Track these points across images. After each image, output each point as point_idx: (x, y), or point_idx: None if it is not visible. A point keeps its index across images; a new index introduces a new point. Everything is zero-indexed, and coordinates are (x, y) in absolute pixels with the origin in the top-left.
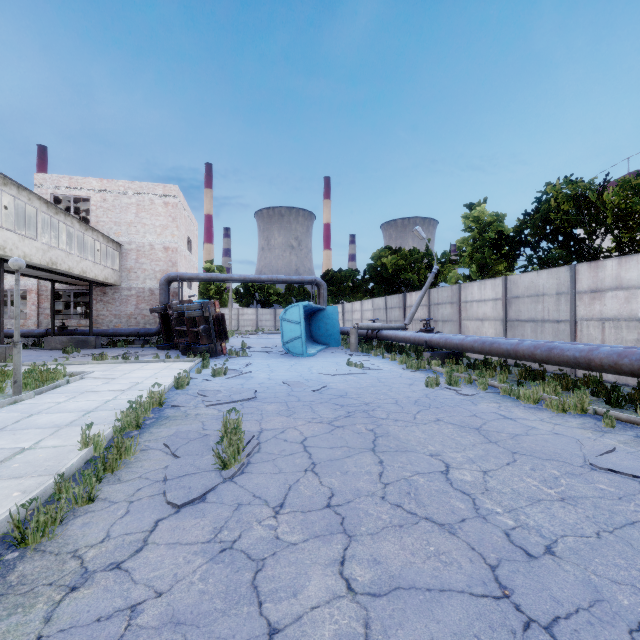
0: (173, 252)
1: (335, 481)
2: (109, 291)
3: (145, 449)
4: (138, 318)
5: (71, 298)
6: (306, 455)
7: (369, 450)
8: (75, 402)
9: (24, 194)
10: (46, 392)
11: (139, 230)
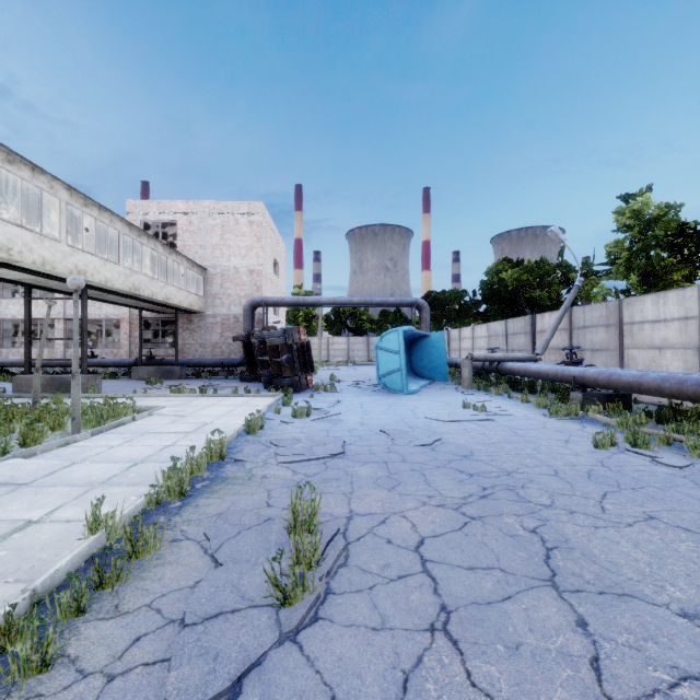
0: (258, 275)
1: (499, 676)
2: (195, 319)
3: (178, 539)
4: (223, 347)
5: (159, 327)
6: (428, 584)
7: (545, 584)
8: (128, 447)
9: (106, 216)
10: (106, 431)
11: (224, 253)
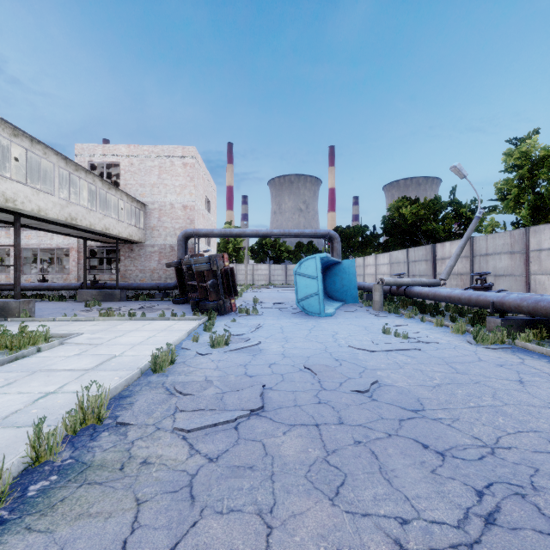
0: (191, 210)
1: None
2: (135, 248)
3: None
4: (160, 273)
5: (104, 255)
6: None
7: None
8: None
9: (39, 148)
10: None
11: (161, 190)
